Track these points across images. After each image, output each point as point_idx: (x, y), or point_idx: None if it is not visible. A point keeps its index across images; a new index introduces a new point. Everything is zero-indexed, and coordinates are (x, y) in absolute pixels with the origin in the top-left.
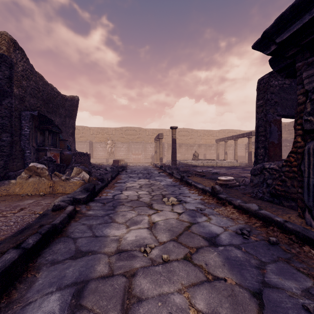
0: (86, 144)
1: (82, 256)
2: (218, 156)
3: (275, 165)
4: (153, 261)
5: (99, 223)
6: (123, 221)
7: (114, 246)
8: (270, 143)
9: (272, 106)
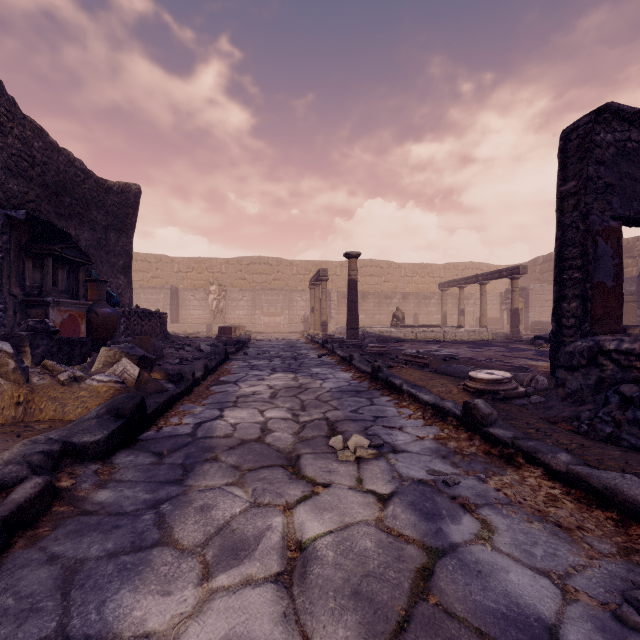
0: (164, 293)
1: None
2: (445, 319)
3: (638, 342)
4: None
5: (110, 553)
6: (199, 539)
7: None
8: (595, 288)
9: (598, 195)
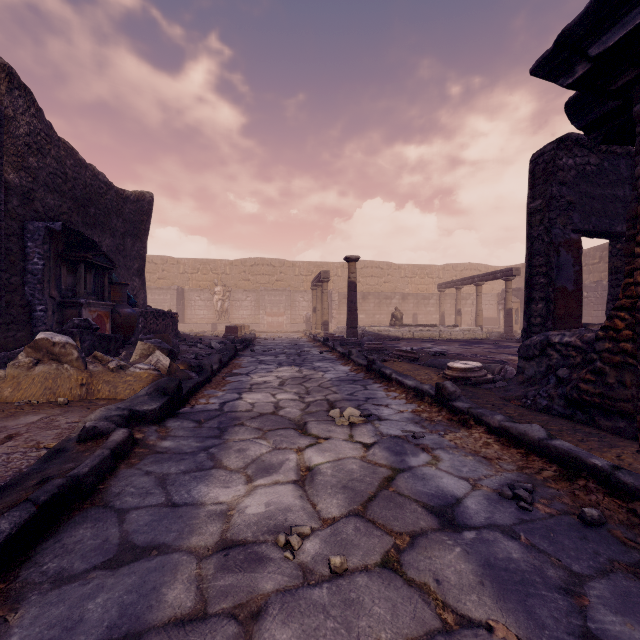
0: (171, 293)
1: (133, 560)
2: (443, 319)
3: (575, 336)
4: (308, 572)
5: (184, 471)
6: (241, 465)
7: (215, 531)
8: (558, 291)
9: (561, 212)
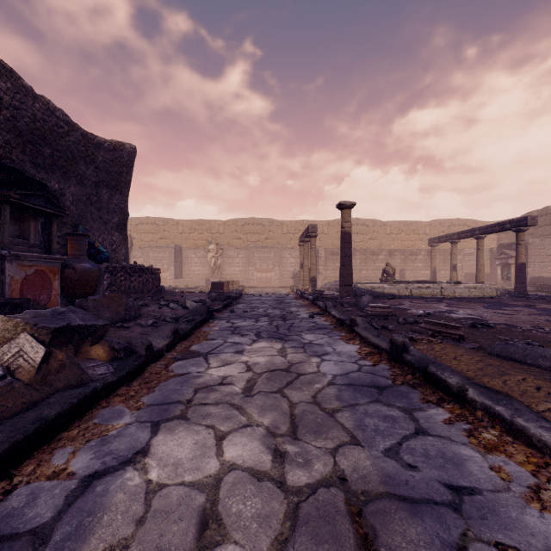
0: (169, 251)
1: None
2: (435, 275)
3: None
4: None
5: None
6: None
7: None
8: None
9: None
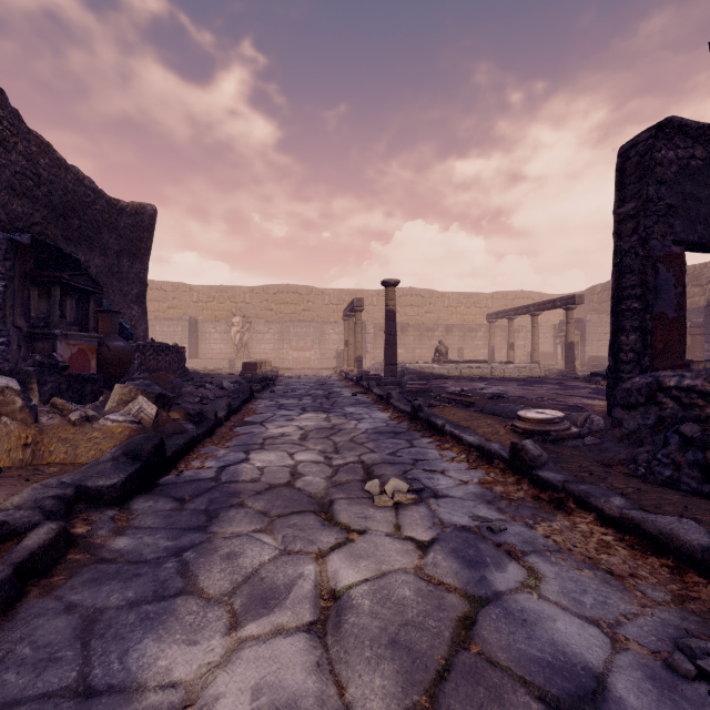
0: (182, 325)
1: None
2: (493, 354)
3: (701, 378)
4: None
5: (131, 602)
6: (226, 587)
7: None
8: (656, 319)
9: (659, 218)
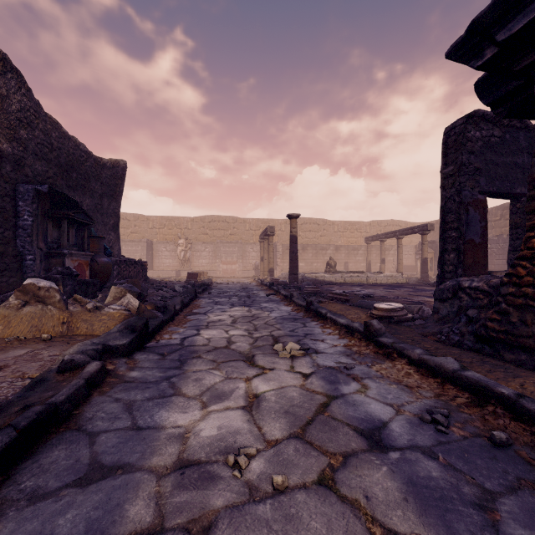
0: (141, 245)
1: (101, 478)
2: (369, 266)
3: (482, 281)
4: (254, 489)
5: (148, 398)
6: (197, 393)
7: (173, 452)
8: (467, 243)
9: (470, 176)
